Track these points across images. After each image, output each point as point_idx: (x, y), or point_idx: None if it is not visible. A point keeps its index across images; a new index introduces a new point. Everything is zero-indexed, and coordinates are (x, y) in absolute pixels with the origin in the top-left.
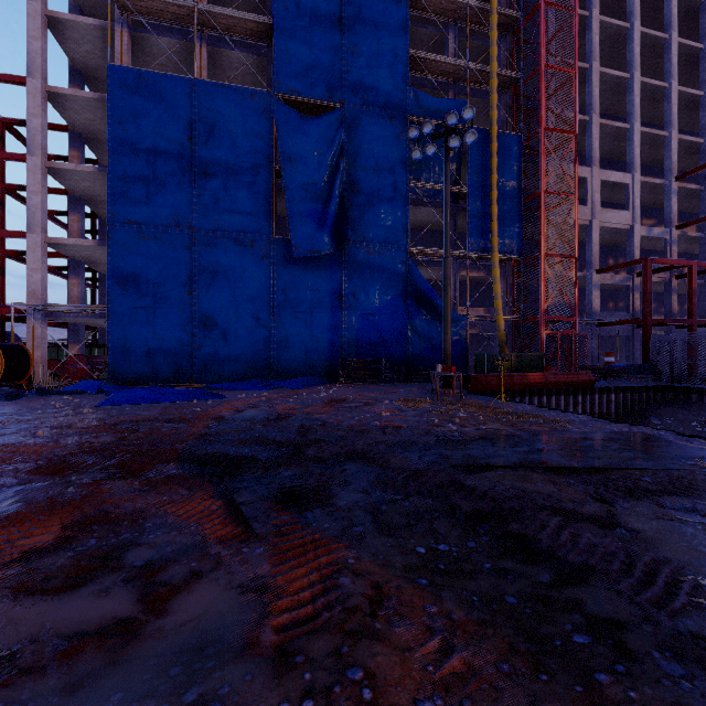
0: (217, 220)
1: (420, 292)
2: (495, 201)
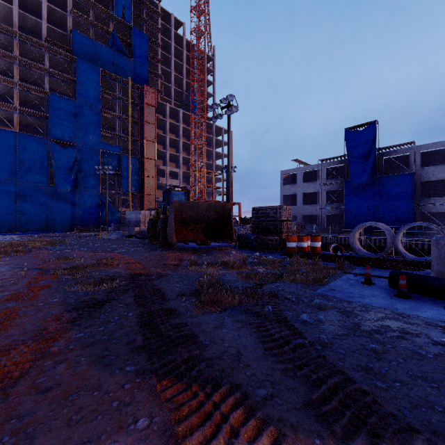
0: (27, 179)
1: (104, 204)
2: (130, 177)
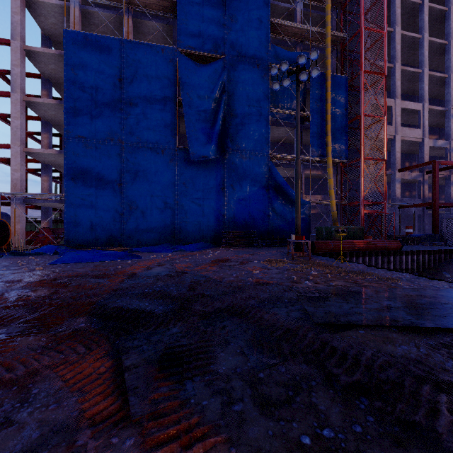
0: (139, 135)
1: (278, 185)
2: (329, 121)
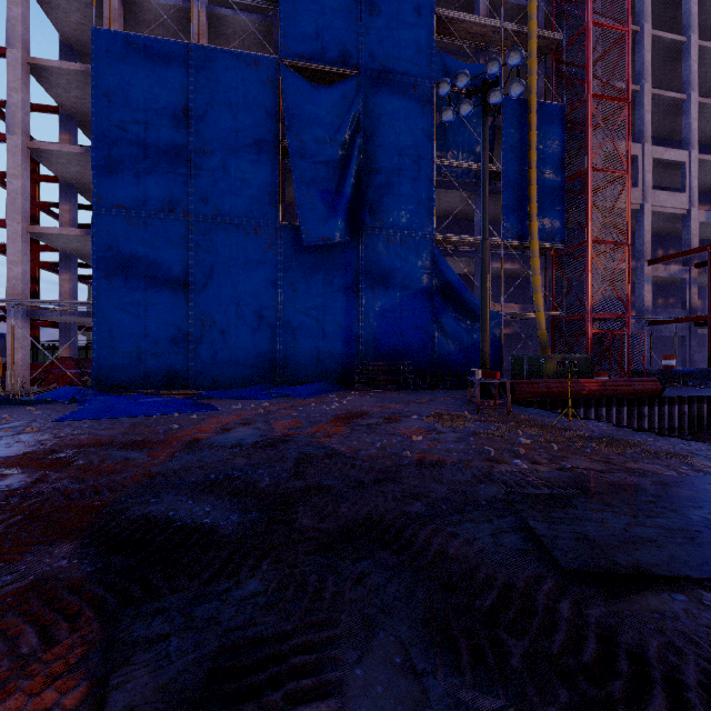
0: (216, 203)
1: (448, 286)
2: (535, 180)
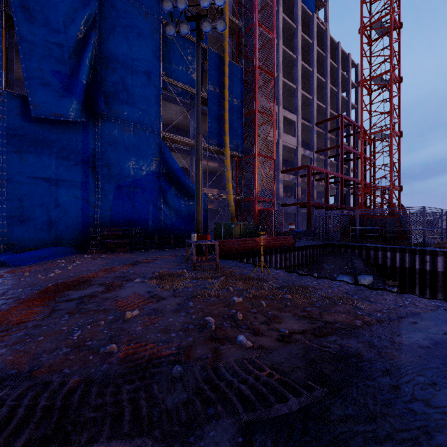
0: None
1: (171, 171)
2: (227, 109)
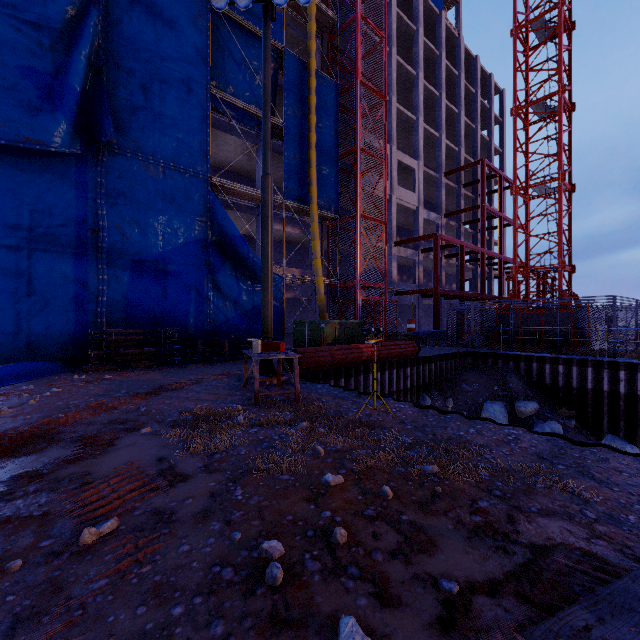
0: None
1: (226, 239)
2: (314, 145)
